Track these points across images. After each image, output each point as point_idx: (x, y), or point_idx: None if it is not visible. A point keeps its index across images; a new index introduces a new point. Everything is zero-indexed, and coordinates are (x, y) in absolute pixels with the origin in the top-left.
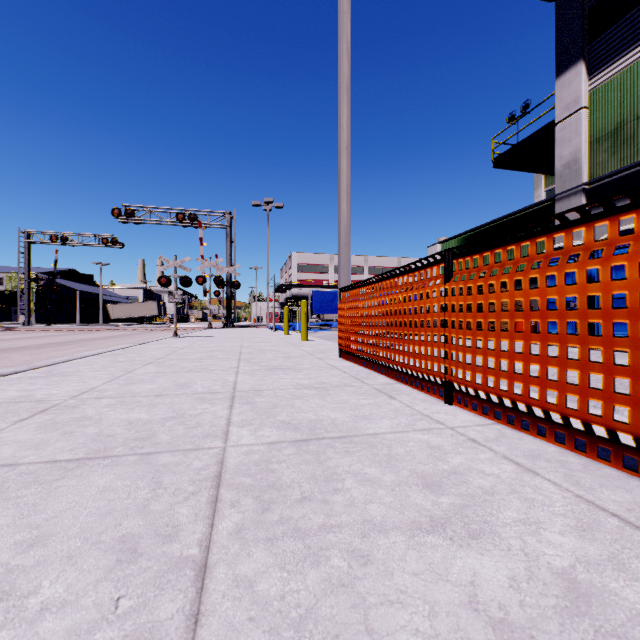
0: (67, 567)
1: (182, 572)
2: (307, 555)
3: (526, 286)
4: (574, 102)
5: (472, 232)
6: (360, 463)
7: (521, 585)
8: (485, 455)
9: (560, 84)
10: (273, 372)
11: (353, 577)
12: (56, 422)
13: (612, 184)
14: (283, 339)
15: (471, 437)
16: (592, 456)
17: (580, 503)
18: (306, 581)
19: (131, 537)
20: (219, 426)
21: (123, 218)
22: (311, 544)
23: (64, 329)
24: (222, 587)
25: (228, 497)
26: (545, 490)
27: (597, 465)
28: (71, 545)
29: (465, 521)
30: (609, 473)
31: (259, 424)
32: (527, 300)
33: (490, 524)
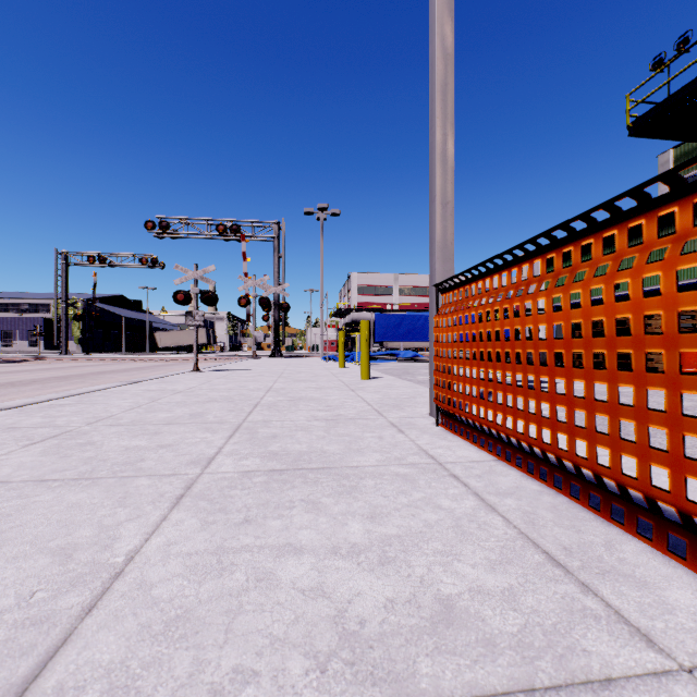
0: None
1: None
2: None
3: None
4: None
5: None
6: None
7: None
8: None
9: None
10: (280, 493)
11: None
12: None
13: None
14: (335, 375)
15: None
16: None
17: None
18: None
19: None
20: None
21: (158, 232)
22: None
23: (96, 359)
24: None
25: None
26: None
27: None
28: None
29: None
30: None
31: None
32: None
33: None
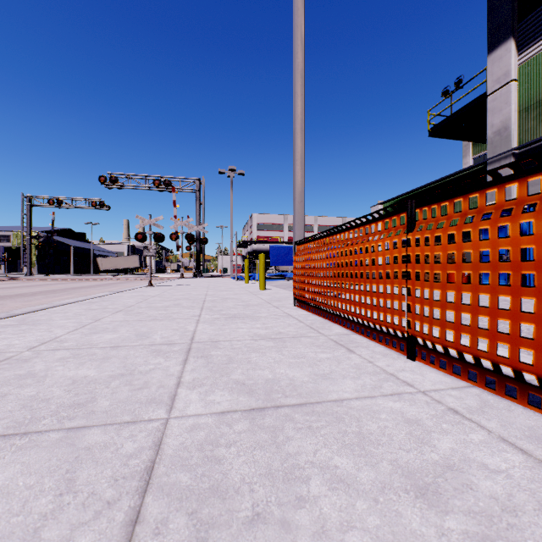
0: None
1: None
2: None
3: (515, 233)
4: (504, 75)
5: (410, 194)
6: (327, 448)
7: None
8: (477, 436)
9: (491, 60)
10: (232, 321)
11: None
12: None
13: (540, 148)
14: (244, 288)
15: (450, 406)
16: None
17: None
18: None
19: None
20: (167, 387)
21: (108, 184)
22: None
23: (59, 279)
24: None
25: (153, 513)
26: None
27: None
28: None
29: None
30: None
31: (211, 385)
32: (516, 249)
33: None
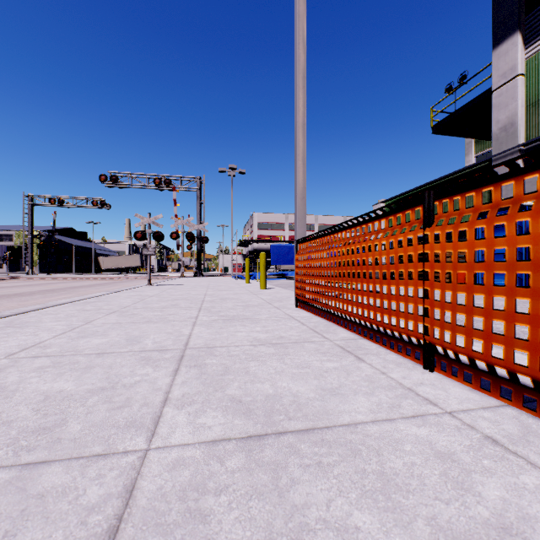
0: None
1: None
2: None
3: None
4: (511, 70)
5: (413, 192)
6: (343, 497)
7: None
8: (530, 478)
9: (497, 54)
10: (230, 323)
11: None
12: None
13: None
14: (244, 287)
15: (487, 433)
16: None
17: None
18: None
19: None
20: (152, 406)
21: (109, 183)
22: None
23: (59, 278)
24: None
25: None
26: None
27: None
28: None
29: None
30: None
31: (202, 402)
32: None
33: None
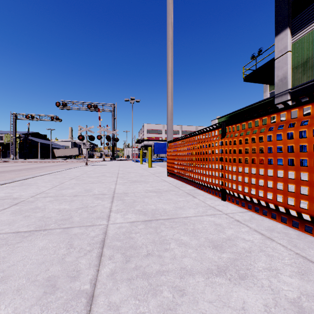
0: (16, 296)
1: (79, 300)
2: (150, 289)
3: (265, 140)
4: (284, 48)
5: (233, 113)
6: (178, 233)
7: (271, 310)
8: (244, 229)
9: (277, 39)
10: (134, 183)
11: (175, 304)
12: (22, 210)
13: (303, 89)
14: (139, 166)
15: (236, 219)
16: (302, 230)
17: (298, 258)
18: (149, 306)
19: (53, 277)
20: (105, 212)
21: (61, 107)
22: (152, 282)
23: (32, 161)
24: (101, 310)
25: (108, 253)
26: (278, 250)
27: (305, 235)
28: (20, 282)
29: (236, 268)
30: (312, 240)
31: (126, 211)
32: (266, 147)
33: (250, 270)
